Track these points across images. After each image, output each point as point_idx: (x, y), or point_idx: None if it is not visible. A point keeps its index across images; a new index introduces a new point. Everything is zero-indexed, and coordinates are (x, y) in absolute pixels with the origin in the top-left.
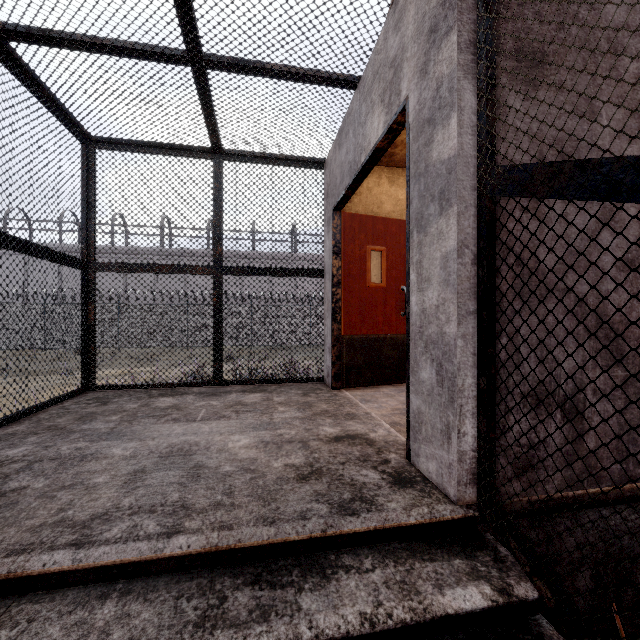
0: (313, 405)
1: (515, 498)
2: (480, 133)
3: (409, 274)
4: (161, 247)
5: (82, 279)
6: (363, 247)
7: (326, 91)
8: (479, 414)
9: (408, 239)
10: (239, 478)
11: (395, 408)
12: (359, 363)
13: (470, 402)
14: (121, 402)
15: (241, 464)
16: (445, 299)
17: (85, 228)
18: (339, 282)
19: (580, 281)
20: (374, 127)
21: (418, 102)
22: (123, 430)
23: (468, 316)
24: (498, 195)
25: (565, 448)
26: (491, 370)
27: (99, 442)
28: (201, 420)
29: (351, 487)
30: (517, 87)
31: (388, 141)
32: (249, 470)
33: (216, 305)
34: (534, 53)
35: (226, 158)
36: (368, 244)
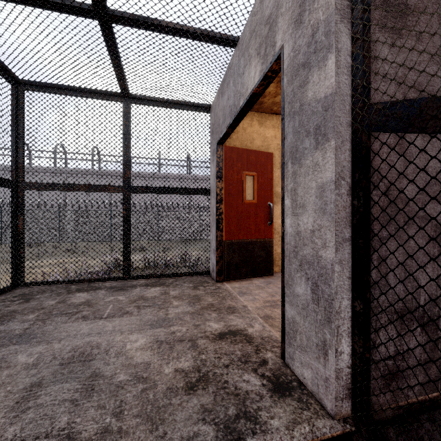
0: (201, 298)
1: (384, 406)
2: (355, 73)
3: (284, 199)
4: (92, 169)
5: (12, 196)
6: (240, 172)
7: (212, 48)
8: (354, 334)
9: (283, 169)
10: (131, 390)
11: (266, 300)
12: (237, 261)
13: (346, 322)
14: (42, 299)
15: (135, 371)
16: (321, 226)
17: (14, 154)
18: (221, 199)
19: (435, 209)
20: (251, 76)
21: (293, 49)
22: (35, 331)
23: (344, 243)
24: (377, 130)
25: (424, 357)
26: (366, 294)
27: (8, 347)
28: (107, 317)
29: (235, 398)
30: (385, 34)
31: (263, 87)
32: (141, 379)
33: (125, 216)
34: (399, 5)
35: (133, 101)
36: (243, 170)
